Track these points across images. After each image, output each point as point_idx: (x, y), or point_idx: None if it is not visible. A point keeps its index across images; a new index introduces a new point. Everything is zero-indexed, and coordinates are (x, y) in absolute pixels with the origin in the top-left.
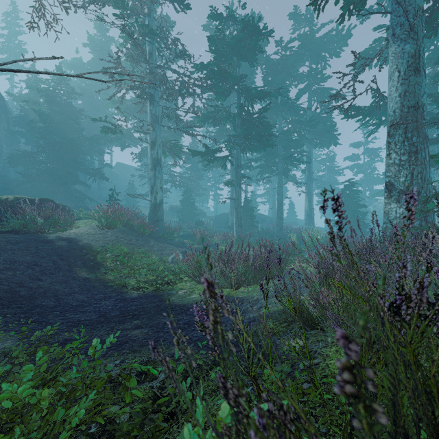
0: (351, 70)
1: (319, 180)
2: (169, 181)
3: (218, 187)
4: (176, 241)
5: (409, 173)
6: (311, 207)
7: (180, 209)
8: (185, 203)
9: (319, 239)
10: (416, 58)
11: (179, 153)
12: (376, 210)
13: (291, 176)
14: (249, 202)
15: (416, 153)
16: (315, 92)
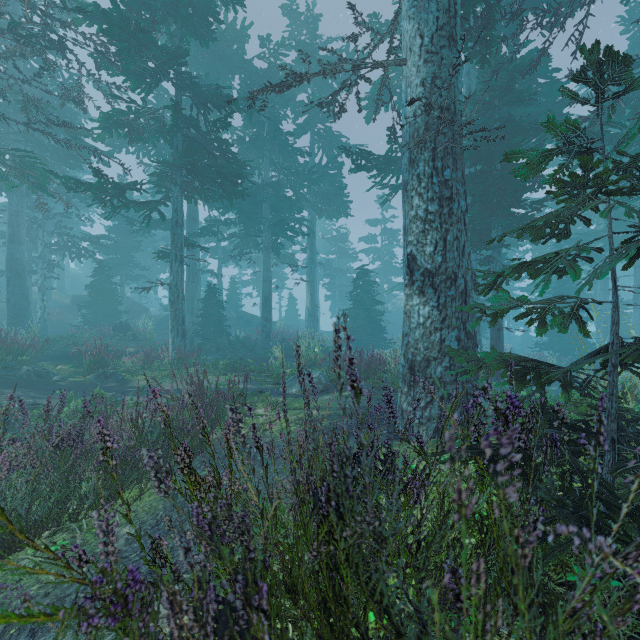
0: (364, 107)
1: (329, 265)
2: (63, 248)
3: None
4: (23, 372)
5: (440, 237)
6: (314, 303)
7: (85, 302)
8: (96, 291)
9: (317, 354)
10: (450, 19)
11: (46, 183)
12: (395, 309)
13: (288, 256)
14: (215, 293)
15: (451, 201)
16: (319, 134)
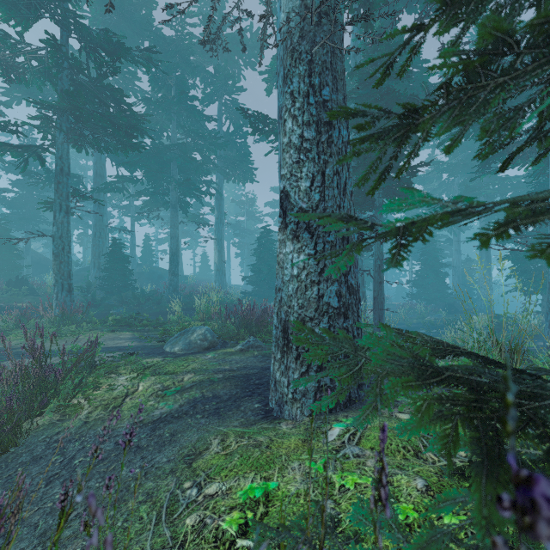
0: (264, 80)
1: (238, 226)
2: None
3: (87, 223)
4: None
5: (318, 170)
6: (221, 259)
7: None
8: None
9: (216, 307)
10: None
11: None
12: None
13: (197, 215)
14: (120, 248)
15: (330, 127)
16: (226, 105)
